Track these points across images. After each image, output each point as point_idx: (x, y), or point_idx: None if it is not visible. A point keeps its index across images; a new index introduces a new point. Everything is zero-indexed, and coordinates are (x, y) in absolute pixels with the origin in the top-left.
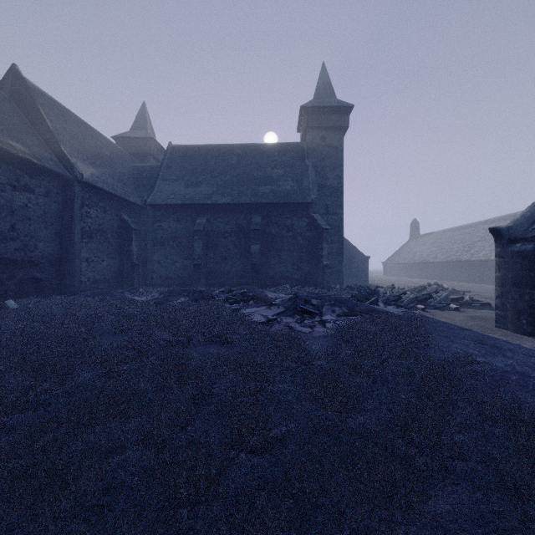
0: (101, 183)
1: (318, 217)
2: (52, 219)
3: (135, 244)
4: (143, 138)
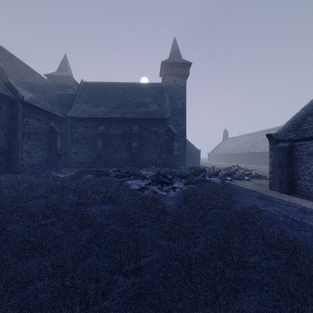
0: (36, 103)
1: (172, 127)
2: (2, 125)
3: (59, 142)
4: (65, 76)
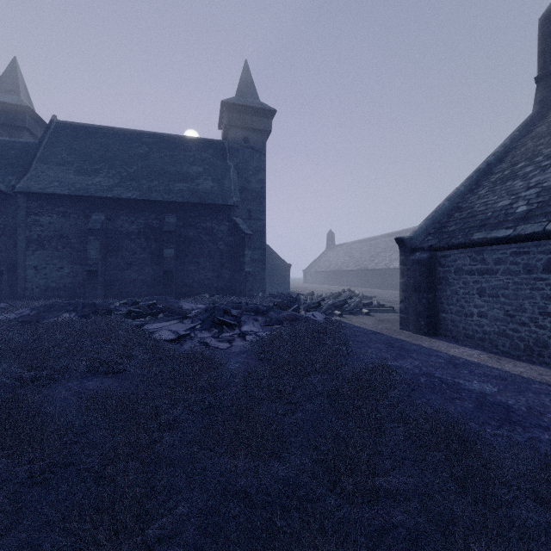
0: None
1: (241, 222)
2: None
3: None
4: (12, 104)
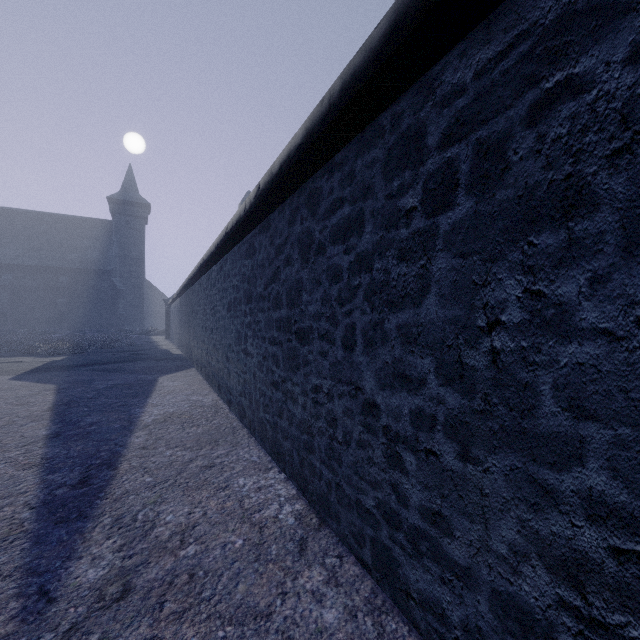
0: None
1: (118, 281)
2: None
3: None
4: None
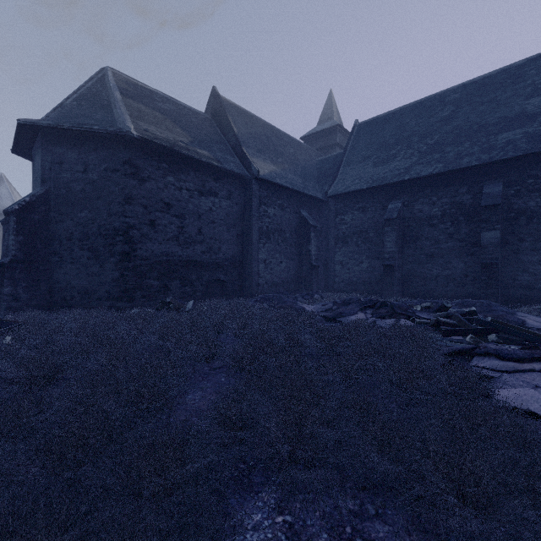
0: (279, 179)
1: None
2: (234, 221)
3: (313, 243)
4: (328, 128)
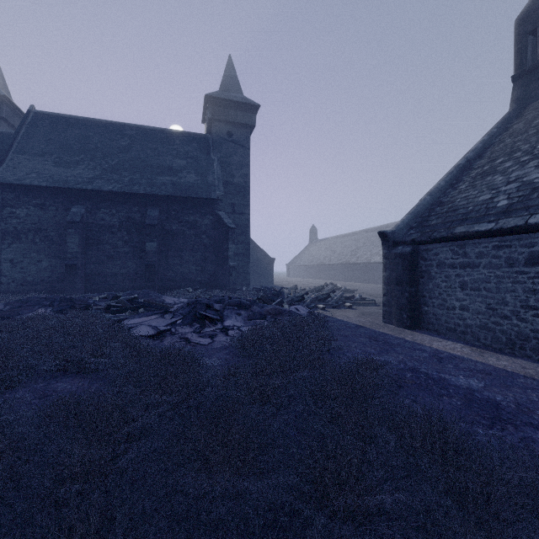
0: None
1: (224, 215)
2: None
3: None
4: None
